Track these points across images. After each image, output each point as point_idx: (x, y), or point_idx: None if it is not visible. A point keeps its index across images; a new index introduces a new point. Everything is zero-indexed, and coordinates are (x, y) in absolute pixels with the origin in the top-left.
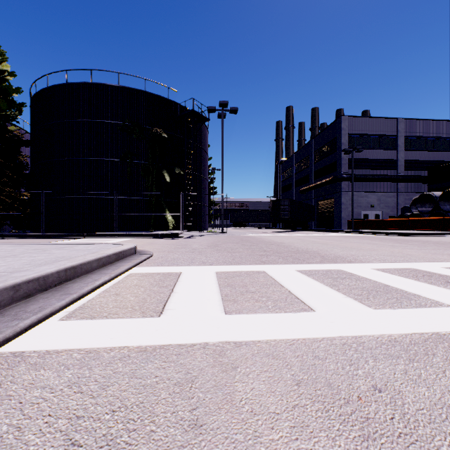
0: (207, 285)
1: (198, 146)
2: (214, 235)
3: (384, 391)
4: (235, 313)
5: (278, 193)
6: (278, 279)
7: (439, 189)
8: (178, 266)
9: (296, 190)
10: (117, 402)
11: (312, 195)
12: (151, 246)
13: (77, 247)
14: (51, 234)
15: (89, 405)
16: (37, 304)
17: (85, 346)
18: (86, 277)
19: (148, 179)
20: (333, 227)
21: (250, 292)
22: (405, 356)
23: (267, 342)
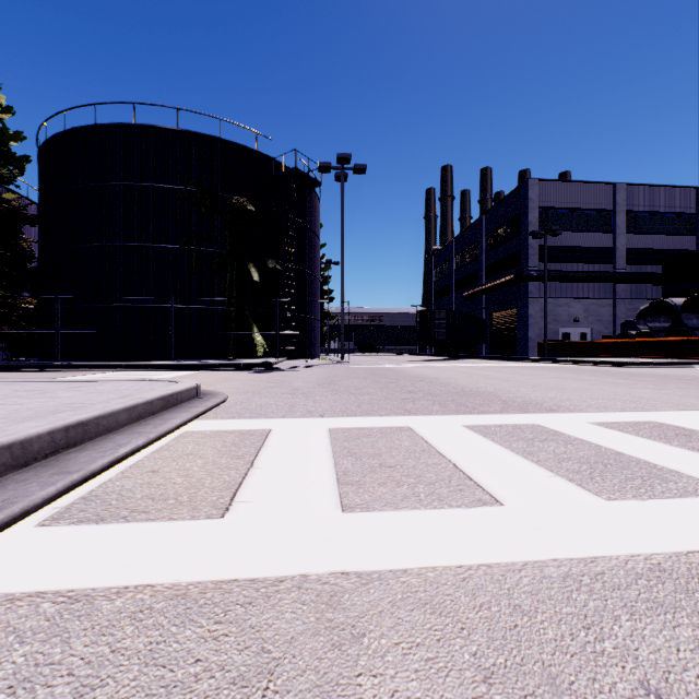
0: (312, 453)
1: (304, 226)
2: (329, 366)
3: (669, 698)
4: (361, 510)
5: (430, 299)
6: (434, 442)
7: (679, 294)
8: (267, 419)
9: (457, 295)
10: None
11: (482, 304)
12: (227, 384)
13: (102, 386)
14: (69, 364)
15: None
16: (1, 495)
17: (70, 584)
18: (106, 439)
19: (224, 277)
20: (515, 353)
21: (387, 467)
22: (688, 604)
23: (420, 572)
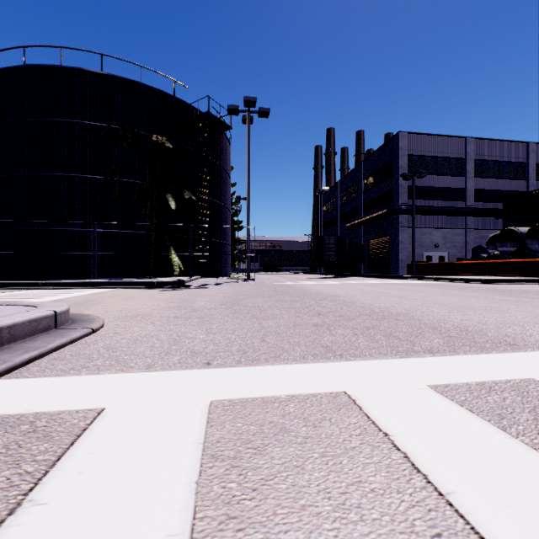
0: None
1: (217, 164)
2: (237, 284)
3: None
4: None
5: (319, 229)
6: (428, 463)
7: (517, 225)
8: (119, 374)
9: (341, 226)
10: None
11: (362, 232)
12: (124, 304)
13: None
14: None
15: None
16: None
17: None
18: None
19: (144, 206)
20: (389, 272)
21: None
22: None
23: None
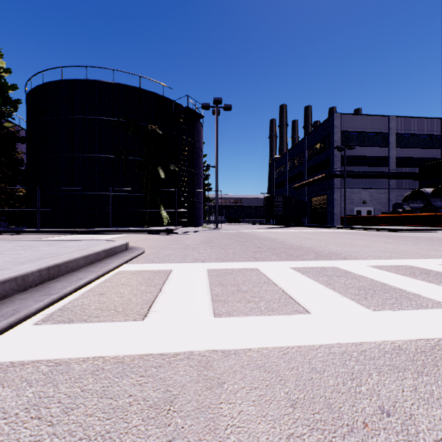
0: (197, 283)
1: (193, 143)
2: (209, 231)
3: (394, 415)
4: (225, 316)
5: (272, 189)
6: (272, 277)
7: (430, 186)
8: (170, 263)
9: (289, 186)
10: (79, 432)
11: (305, 192)
12: (144, 242)
13: (67, 243)
14: (45, 230)
15: (45, 436)
16: (12, 307)
17: (55, 356)
18: (72, 275)
19: (142, 175)
20: (326, 223)
21: (242, 292)
22: (412, 367)
23: (258, 350)
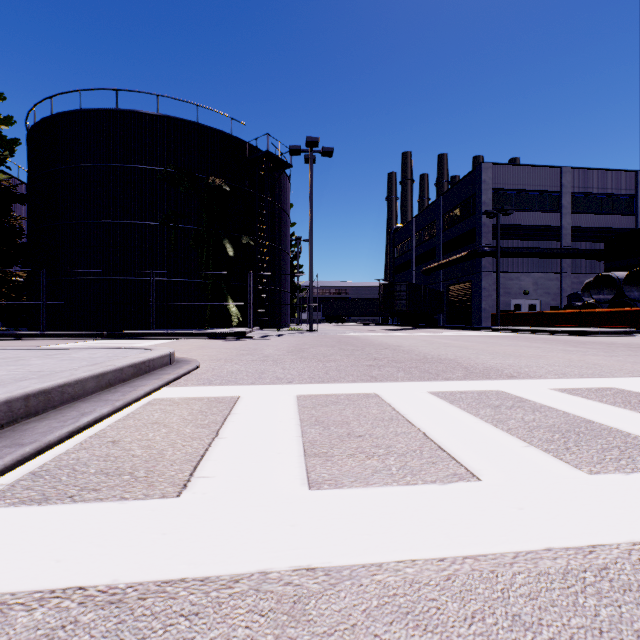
0: (279, 421)
1: (276, 205)
2: (299, 335)
3: None
4: (329, 487)
5: (392, 274)
6: (402, 409)
7: (621, 268)
8: (237, 386)
9: (417, 269)
10: None
11: (440, 277)
12: (201, 351)
13: (77, 353)
14: (54, 333)
15: None
16: None
17: None
18: (70, 408)
19: (201, 252)
20: (470, 323)
21: (356, 437)
22: None
23: (397, 568)
